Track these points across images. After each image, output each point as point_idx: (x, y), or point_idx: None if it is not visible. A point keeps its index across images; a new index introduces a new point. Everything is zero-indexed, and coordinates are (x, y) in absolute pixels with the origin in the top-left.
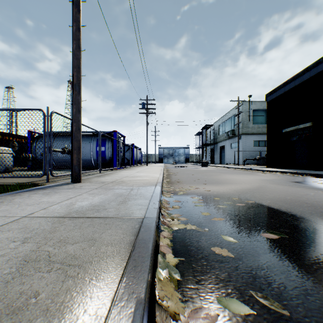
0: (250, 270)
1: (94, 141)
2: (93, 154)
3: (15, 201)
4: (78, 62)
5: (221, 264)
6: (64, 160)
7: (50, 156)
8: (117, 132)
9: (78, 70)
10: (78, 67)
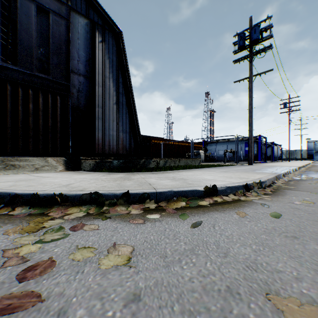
0: (315, 175)
1: (243, 144)
2: (242, 152)
3: (243, 166)
4: (251, 114)
5: (309, 175)
6: (222, 157)
7: (237, 154)
8: (260, 136)
9: (251, 117)
10: (251, 116)
